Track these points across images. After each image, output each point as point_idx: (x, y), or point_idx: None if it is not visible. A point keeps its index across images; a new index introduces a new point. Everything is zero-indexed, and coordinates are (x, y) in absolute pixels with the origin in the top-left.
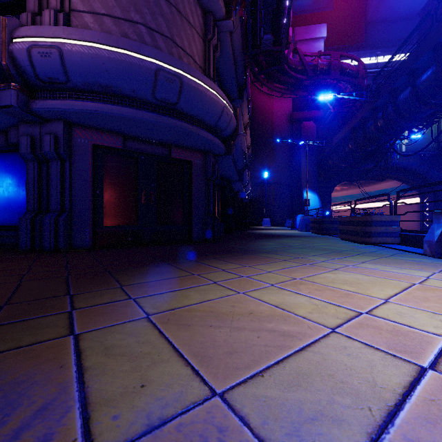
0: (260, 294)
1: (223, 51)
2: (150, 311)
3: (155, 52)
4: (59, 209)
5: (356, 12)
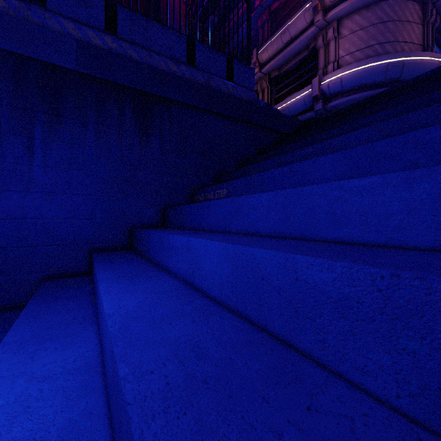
0: None
1: None
2: None
3: (386, 56)
4: None
5: None
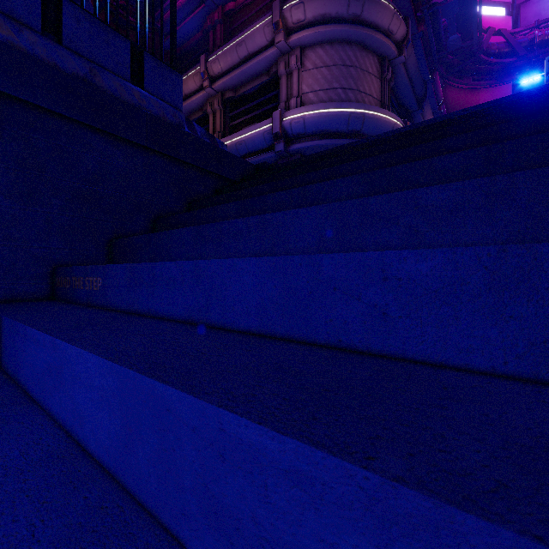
0: None
1: (398, 77)
2: None
3: (349, 104)
4: None
5: None
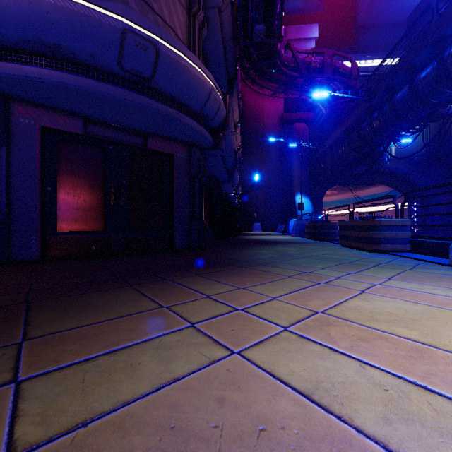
0: (269, 355)
1: (211, 32)
2: (24, 437)
3: (122, 7)
4: None
5: (346, 15)
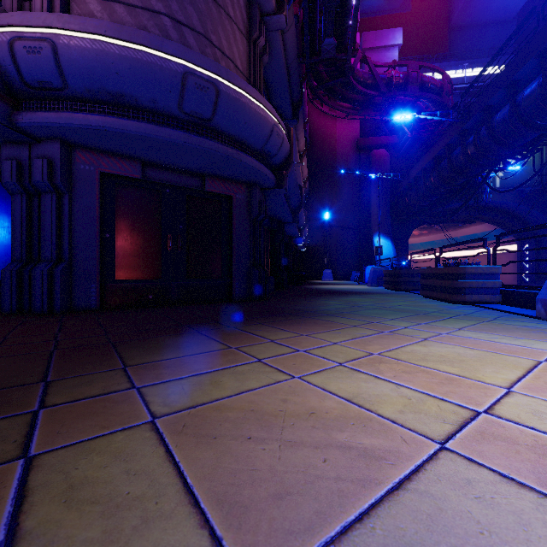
0: (323, 379)
1: (273, 56)
2: (158, 411)
3: (183, 49)
4: (55, 258)
5: (439, 14)
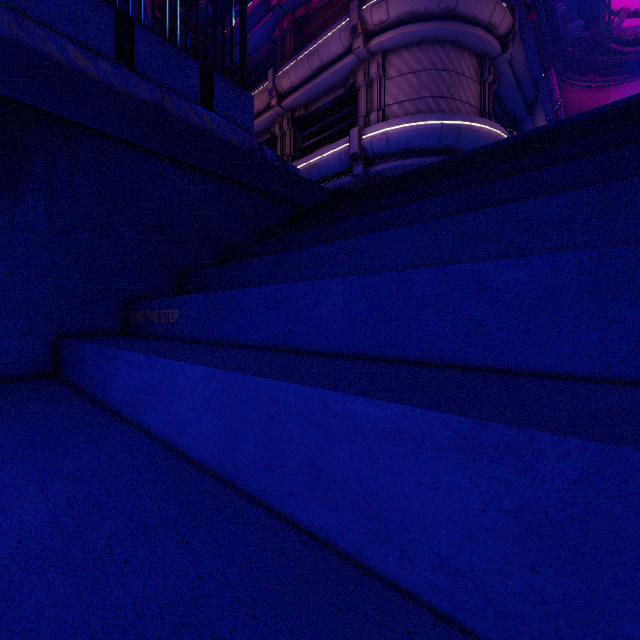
0: None
1: (502, 79)
2: None
3: (441, 115)
4: None
5: None
